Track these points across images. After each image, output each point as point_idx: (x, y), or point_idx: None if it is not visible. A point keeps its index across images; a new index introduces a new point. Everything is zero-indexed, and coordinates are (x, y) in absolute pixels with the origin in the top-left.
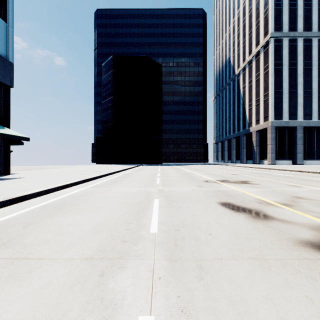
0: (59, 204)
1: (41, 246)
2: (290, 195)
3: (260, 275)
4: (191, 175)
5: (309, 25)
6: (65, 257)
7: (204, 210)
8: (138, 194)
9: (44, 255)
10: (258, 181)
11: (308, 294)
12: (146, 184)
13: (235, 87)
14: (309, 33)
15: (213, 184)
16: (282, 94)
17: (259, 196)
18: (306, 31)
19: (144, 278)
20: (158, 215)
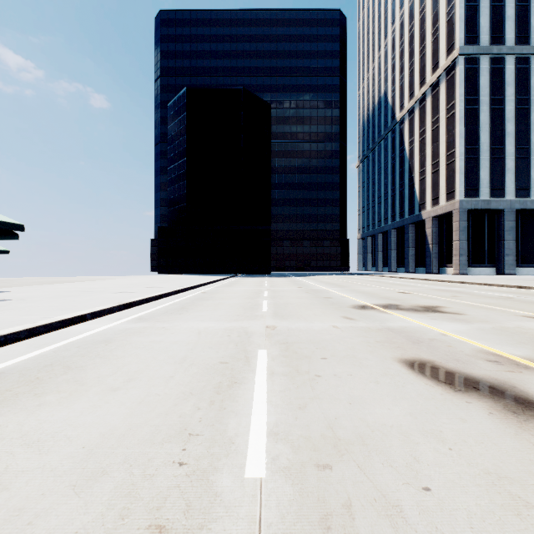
0: (41, 367)
1: None
2: None
3: None
4: (325, 294)
5: (526, 34)
6: None
7: (377, 386)
8: (223, 338)
9: None
10: (457, 307)
11: None
12: (241, 314)
13: (395, 142)
14: (526, 47)
15: (373, 314)
16: (478, 153)
17: (482, 342)
18: (520, 45)
19: None
20: (268, 404)
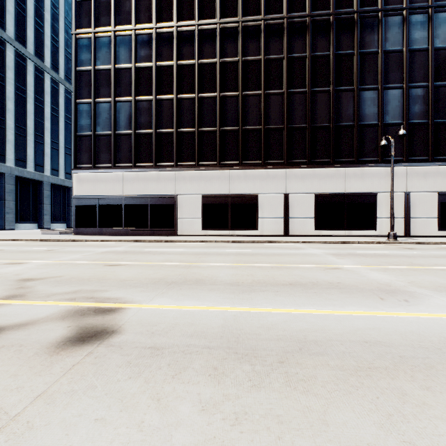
0: None
1: None
2: (13, 279)
3: None
4: None
5: (24, 38)
6: None
7: None
8: None
9: None
10: None
11: (97, 415)
12: None
13: None
14: (24, 48)
15: None
16: None
17: None
18: (19, 42)
19: None
20: None
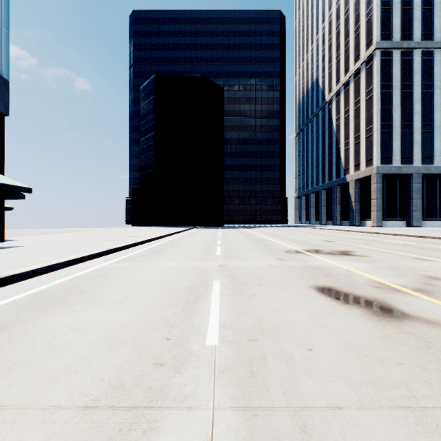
0: (64, 290)
1: (9, 377)
2: (420, 274)
3: None
4: (265, 242)
5: (430, 32)
6: (45, 402)
7: (292, 301)
8: (188, 273)
9: (7, 399)
10: (365, 252)
11: None
12: (200, 256)
13: (325, 119)
14: (430, 42)
15: (300, 256)
16: (391, 128)
17: (374, 275)
18: (425, 40)
19: None
20: (220, 310)
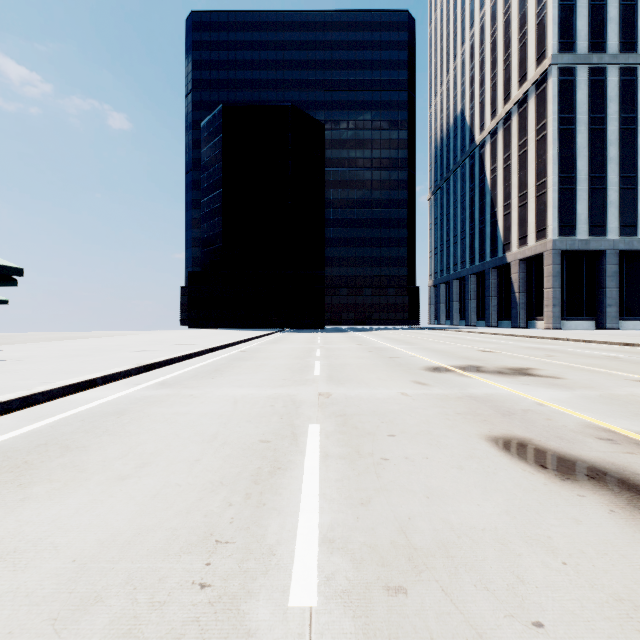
0: (32, 447)
1: None
2: None
3: None
4: (390, 353)
5: (632, 40)
6: None
7: (460, 473)
8: (265, 409)
9: None
10: (554, 370)
11: None
12: (288, 378)
13: (474, 170)
14: (632, 55)
15: (451, 378)
16: (575, 182)
17: (589, 414)
18: (625, 52)
19: None
20: (320, 498)
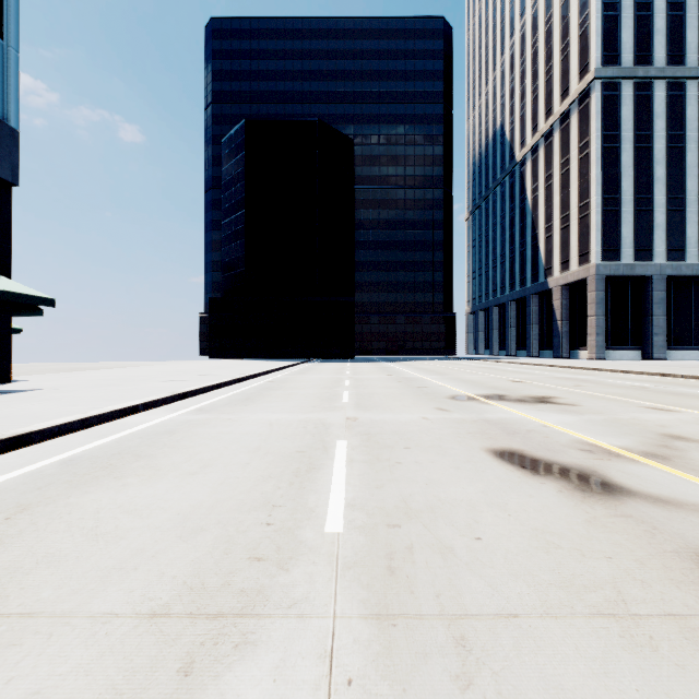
0: (109, 455)
1: (38, 575)
2: (655, 431)
3: (632, 672)
4: (419, 383)
5: (680, 52)
6: (94, 609)
7: (456, 471)
8: (298, 430)
9: (38, 604)
10: (574, 398)
11: None
12: (318, 405)
13: (515, 189)
14: (680, 69)
15: (472, 405)
16: (619, 204)
17: (584, 433)
18: (672, 66)
19: (306, 683)
20: (346, 484)
